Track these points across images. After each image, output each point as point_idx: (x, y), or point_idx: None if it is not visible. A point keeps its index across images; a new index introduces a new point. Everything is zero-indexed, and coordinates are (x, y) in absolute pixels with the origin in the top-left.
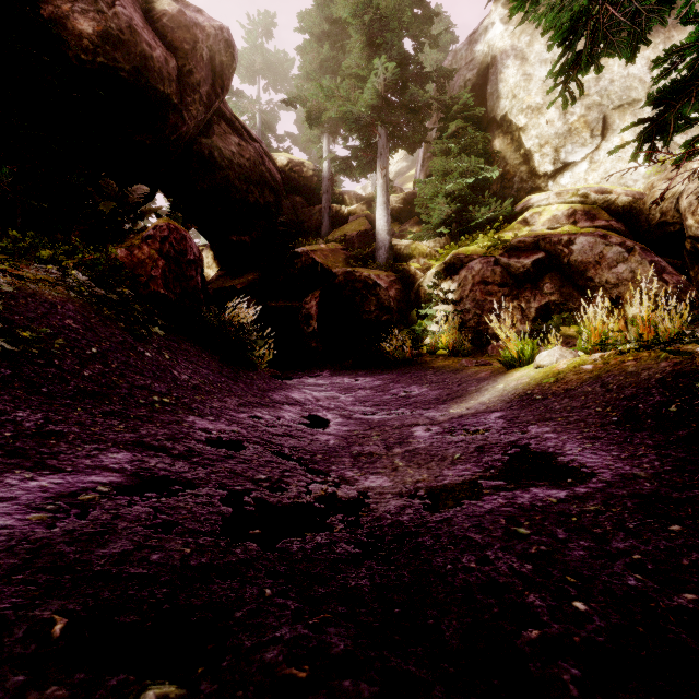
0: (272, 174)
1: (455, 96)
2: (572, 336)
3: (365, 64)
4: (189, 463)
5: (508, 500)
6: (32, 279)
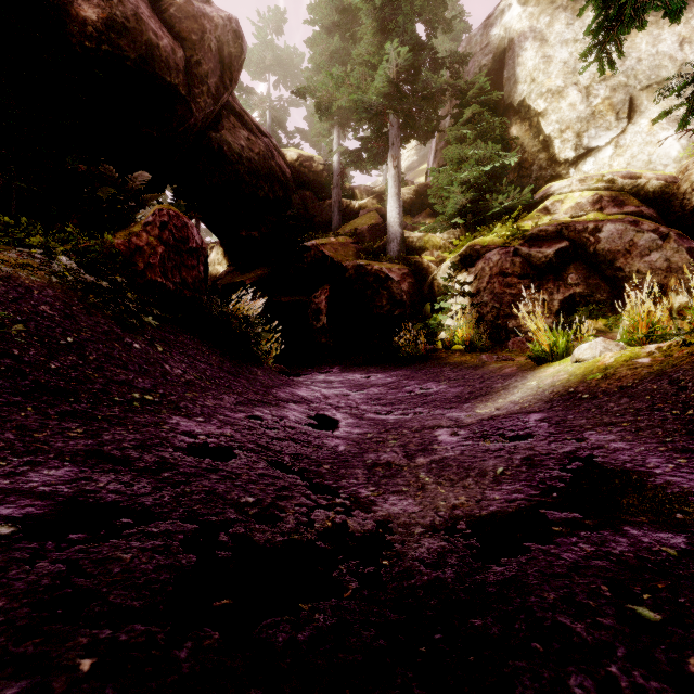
0: (282, 168)
1: (471, 81)
2: (600, 330)
3: (376, 51)
4: (156, 480)
5: (596, 547)
6: (13, 263)
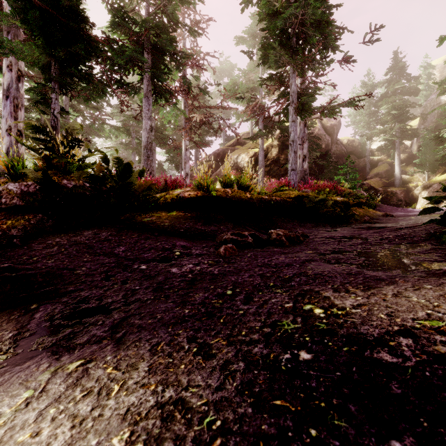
0: (345, 152)
1: (429, 128)
2: None
3: (390, 120)
4: None
5: None
6: None
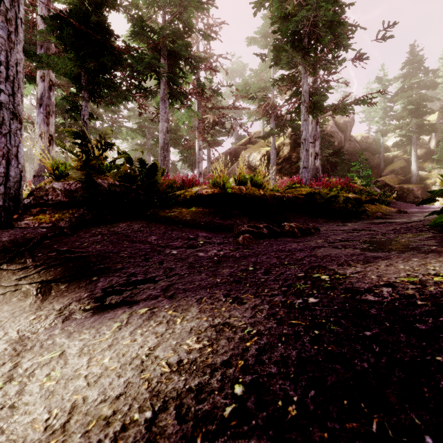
0: (359, 148)
1: None
2: None
3: (406, 115)
4: None
5: None
6: None
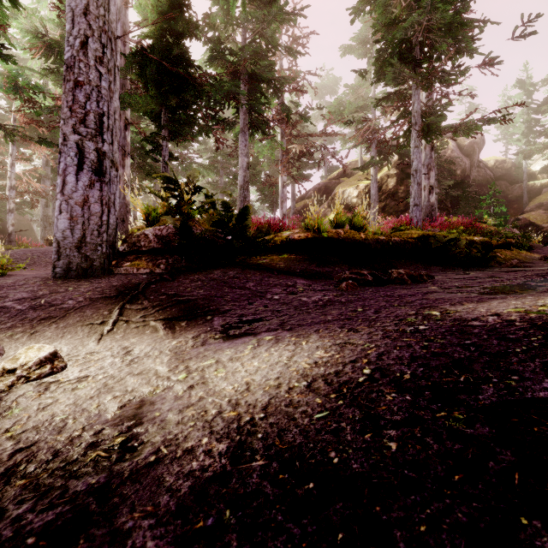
0: (491, 177)
1: None
2: None
3: None
4: None
5: None
6: None
